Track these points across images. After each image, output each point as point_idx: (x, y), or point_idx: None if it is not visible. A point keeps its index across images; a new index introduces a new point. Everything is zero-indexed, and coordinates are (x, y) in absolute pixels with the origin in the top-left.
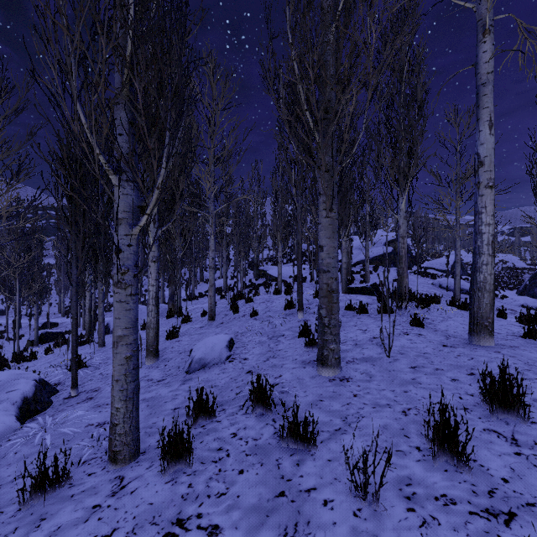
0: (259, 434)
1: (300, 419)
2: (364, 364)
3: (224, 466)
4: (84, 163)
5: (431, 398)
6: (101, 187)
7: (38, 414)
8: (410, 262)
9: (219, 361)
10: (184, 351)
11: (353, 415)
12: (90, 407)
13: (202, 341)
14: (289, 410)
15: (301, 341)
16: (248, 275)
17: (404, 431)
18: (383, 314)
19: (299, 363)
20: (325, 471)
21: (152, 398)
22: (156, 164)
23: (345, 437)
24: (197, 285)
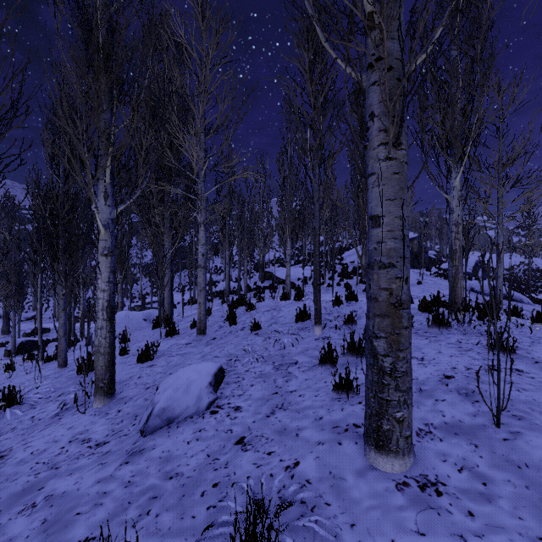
0: None
1: None
2: (455, 442)
3: None
4: None
5: None
6: None
7: None
8: (429, 263)
9: (195, 411)
10: (152, 386)
11: None
12: None
13: (174, 374)
14: None
15: (324, 374)
16: (254, 277)
17: None
18: (437, 330)
19: (327, 430)
20: None
21: (61, 496)
22: None
23: None
24: None
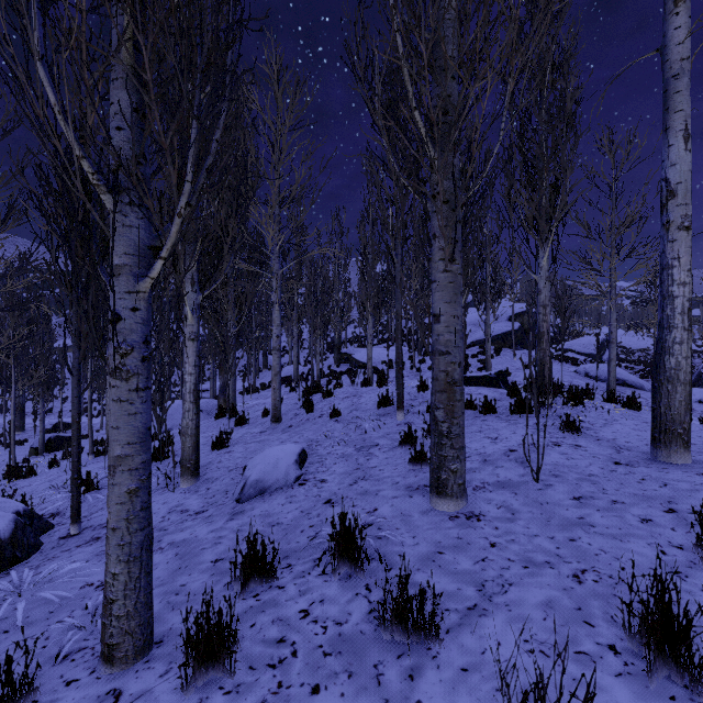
0: (345, 613)
1: (410, 587)
2: (501, 492)
3: (287, 675)
4: (63, 177)
5: (616, 553)
6: (93, 218)
7: (17, 564)
8: None
9: (285, 483)
10: (235, 468)
11: (494, 581)
12: (93, 554)
13: (261, 453)
14: (392, 570)
15: (403, 453)
16: (327, 360)
17: (583, 613)
18: (519, 414)
19: (402, 490)
20: (459, 694)
21: (184, 541)
22: (176, 175)
23: (485, 623)
24: (259, 374)
